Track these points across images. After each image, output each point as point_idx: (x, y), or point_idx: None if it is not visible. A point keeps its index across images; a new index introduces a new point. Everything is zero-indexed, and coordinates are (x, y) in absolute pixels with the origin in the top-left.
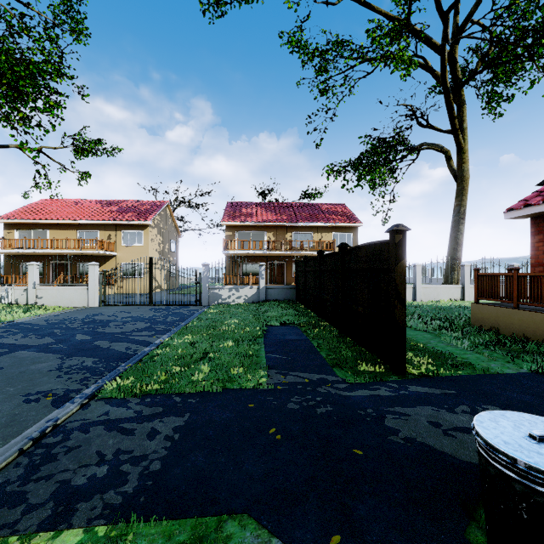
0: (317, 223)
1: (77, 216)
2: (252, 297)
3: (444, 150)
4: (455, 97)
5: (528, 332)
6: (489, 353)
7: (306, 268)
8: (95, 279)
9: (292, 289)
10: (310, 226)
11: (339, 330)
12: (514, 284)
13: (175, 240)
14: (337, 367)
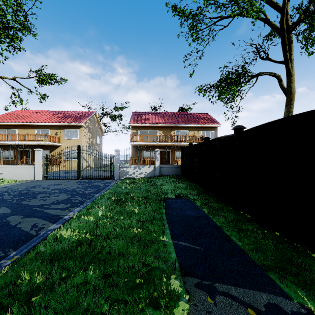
0: (191, 124)
1: (36, 120)
2: (149, 173)
3: (277, 75)
4: (288, 36)
5: None
6: None
7: (191, 152)
8: (39, 160)
9: (178, 167)
10: (187, 126)
11: (235, 206)
12: None
13: (100, 136)
14: (271, 271)
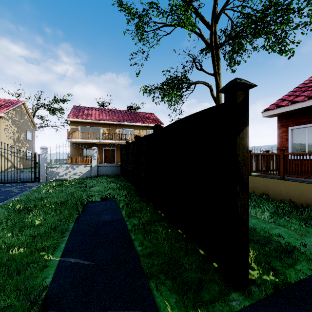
0: (137, 123)
1: None
2: (85, 173)
3: (209, 85)
4: (216, 53)
5: (294, 198)
6: (288, 224)
7: (127, 150)
8: None
9: (118, 166)
10: (132, 125)
11: (153, 205)
12: (281, 161)
13: (31, 131)
14: (154, 278)
